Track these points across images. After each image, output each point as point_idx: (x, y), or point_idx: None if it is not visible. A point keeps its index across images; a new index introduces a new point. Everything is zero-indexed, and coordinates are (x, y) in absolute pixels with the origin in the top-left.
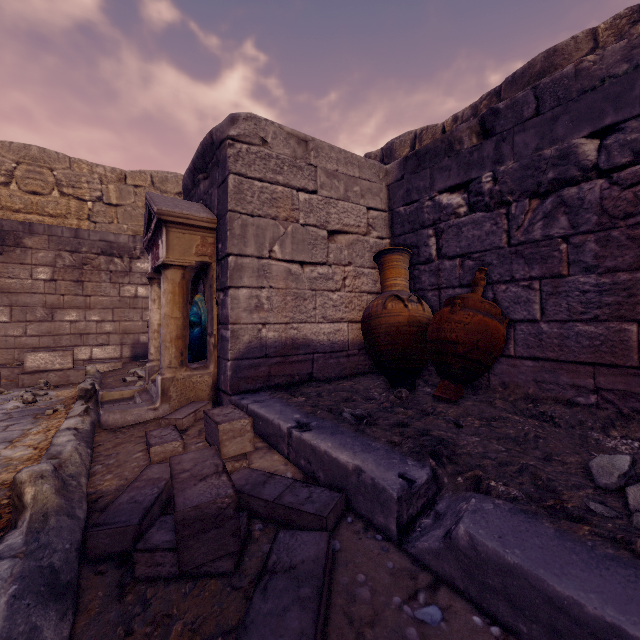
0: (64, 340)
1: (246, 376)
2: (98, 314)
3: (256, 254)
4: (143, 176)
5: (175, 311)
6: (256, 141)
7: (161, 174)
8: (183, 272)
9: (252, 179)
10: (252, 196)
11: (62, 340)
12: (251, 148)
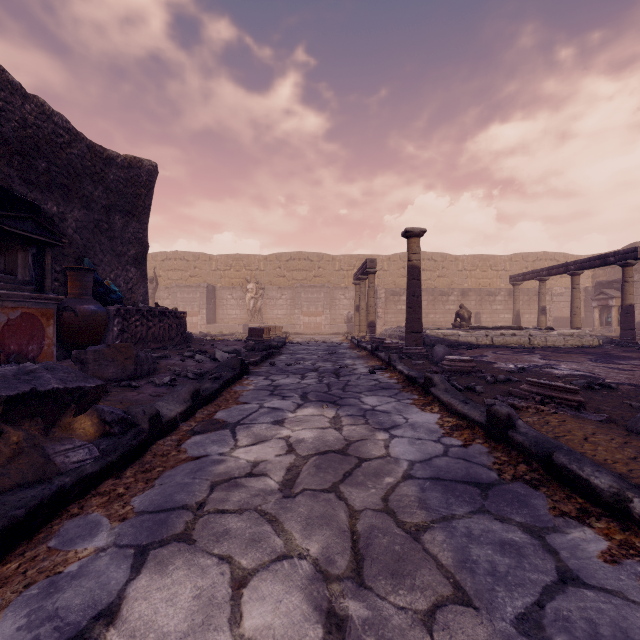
0: (525, 324)
1: (637, 328)
2: (533, 315)
3: (639, 303)
4: (518, 257)
5: (616, 315)
6: (639, 280)
7: (526, 254)
8: (617, 307)
9: (638, 288)
10: (638, 291)
11: (524, 324)
12: (638, 282)
